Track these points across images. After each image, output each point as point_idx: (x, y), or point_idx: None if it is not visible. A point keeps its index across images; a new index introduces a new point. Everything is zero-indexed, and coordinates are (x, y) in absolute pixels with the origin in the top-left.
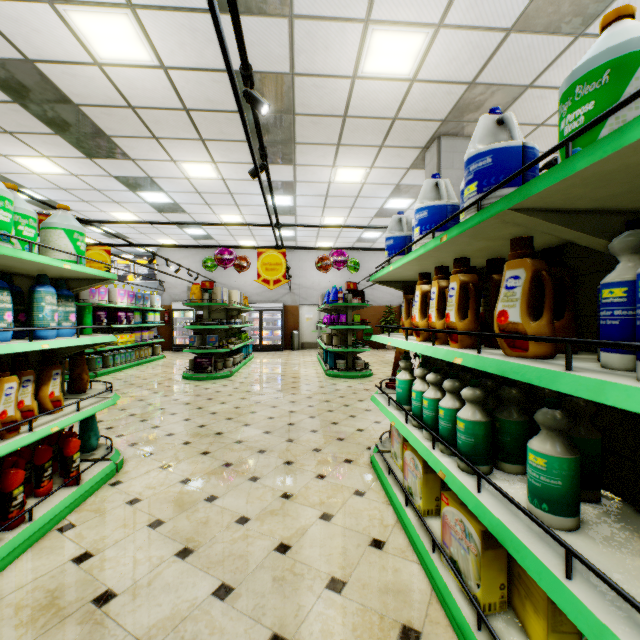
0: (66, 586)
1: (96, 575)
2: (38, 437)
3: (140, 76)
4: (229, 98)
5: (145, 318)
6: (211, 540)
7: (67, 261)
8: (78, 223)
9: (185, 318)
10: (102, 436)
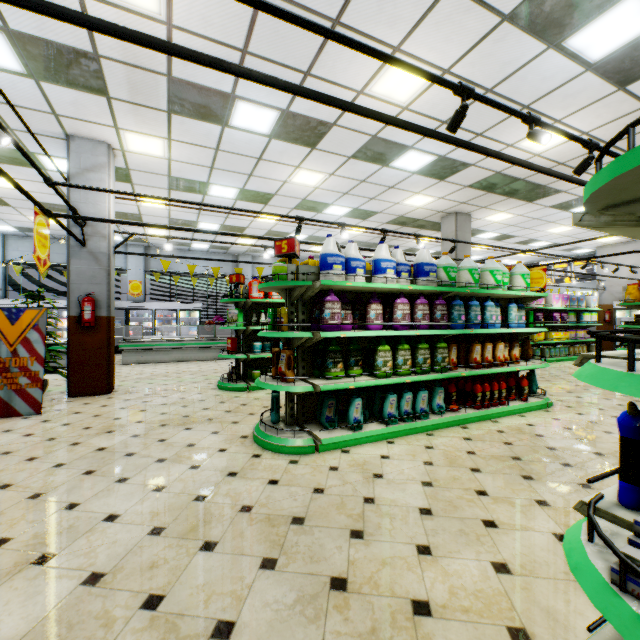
0: (523, 428)
1: (535, 430)
2: (510, 370)
3: (566, 146)
4: None
5: (579, 318)
6: (599, 442)
7: (521, 290)
8: (526, 269)
9: (630, 318)
10: (538, 388)
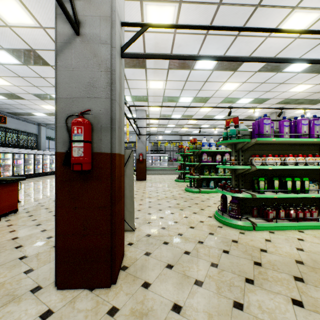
0: None
1: None
2: None
3: (312, 88)
4: None
5: None
6: None
7: None
8: None
9: None
10: None
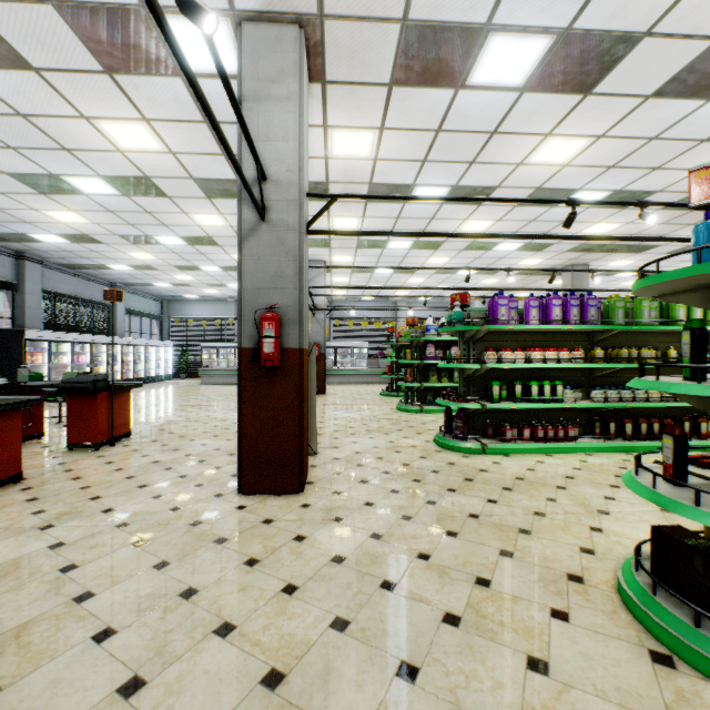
0: None
1: None
2: None
3: (622, 228)
4: (676, 212)
5: None
6: None
7: None
8: None
9: None
10: None
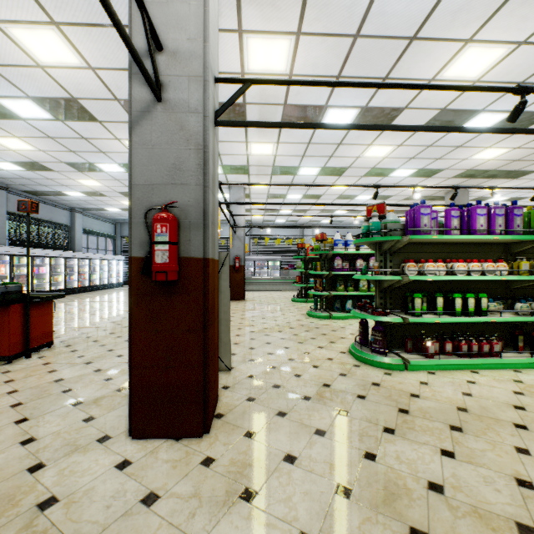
0: None
1: None
2: None
3: (509, 154)
4: None
5: None
6: None
7: None
8: None
9: None
10: None
